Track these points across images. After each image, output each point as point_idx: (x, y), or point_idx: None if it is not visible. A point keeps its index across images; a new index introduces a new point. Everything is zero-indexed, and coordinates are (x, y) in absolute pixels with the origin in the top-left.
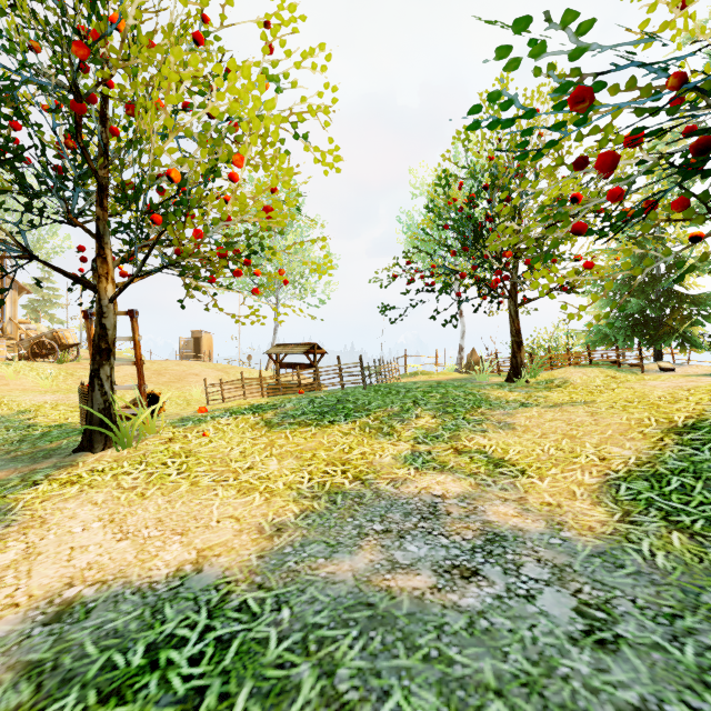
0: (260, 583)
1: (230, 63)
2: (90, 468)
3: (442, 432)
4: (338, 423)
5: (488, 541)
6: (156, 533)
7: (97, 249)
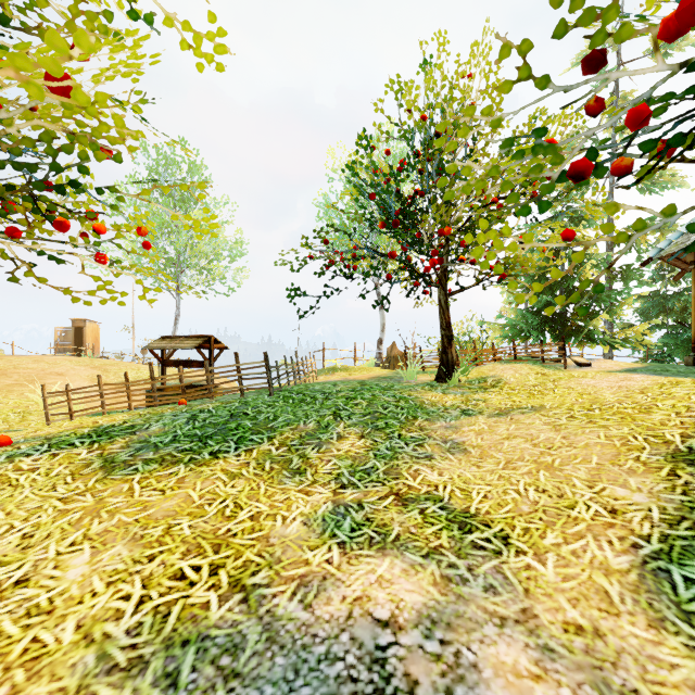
0: None
1: None
2: None
3: (375, 463)
4: (224, 456)
5: None
6: None
7: None
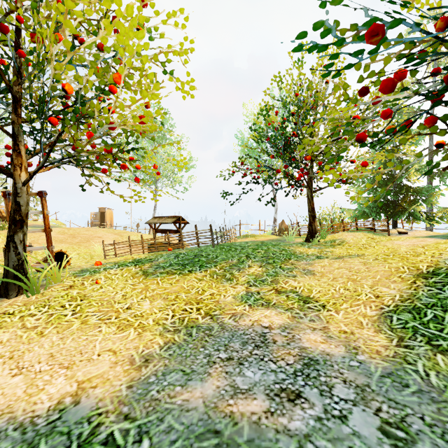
0: (126, 414)
1: (110, 2)
2: (3, 311)
3: (266, 277)
4: (194, 272)
5: (305, 365)
6: (46, 368)
7: (12, 145)
